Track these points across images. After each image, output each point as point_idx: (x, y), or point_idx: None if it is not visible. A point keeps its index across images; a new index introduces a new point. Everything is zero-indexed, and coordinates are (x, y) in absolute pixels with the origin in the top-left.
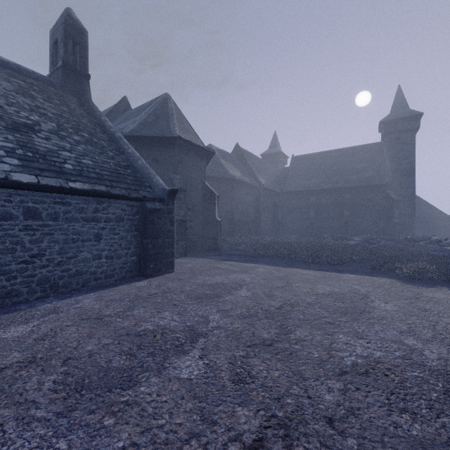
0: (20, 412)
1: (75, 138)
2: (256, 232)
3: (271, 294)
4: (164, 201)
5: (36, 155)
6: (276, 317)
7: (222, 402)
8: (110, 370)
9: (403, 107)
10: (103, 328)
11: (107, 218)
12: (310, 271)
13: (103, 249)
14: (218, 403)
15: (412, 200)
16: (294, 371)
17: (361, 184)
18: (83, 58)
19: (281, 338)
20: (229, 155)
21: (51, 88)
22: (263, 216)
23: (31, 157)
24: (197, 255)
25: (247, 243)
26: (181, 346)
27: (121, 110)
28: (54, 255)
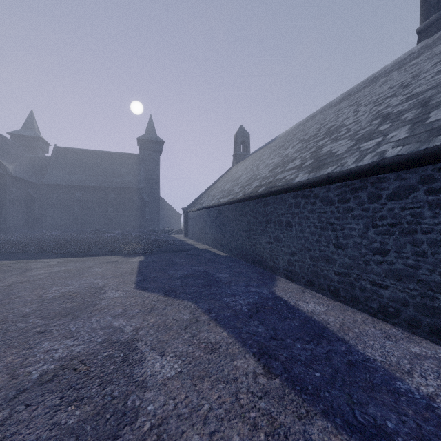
0: None
1: None
2: None
3: (3, 280)
4: None
5: None
6: (3, 291)
7: None
8: None
9: (153, 133)
10: None
11: None
12: (55, 259)
13: None
14: None
15: (158, 202)
16: (8, 308)
17: (123, 186)
18: None
19: (3, 299)
20: None
21: None
22: (11, 210)
23: None
24: None
25: None
26: None
27: None
28: None
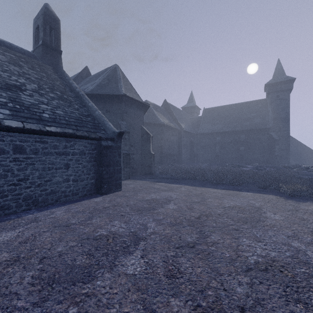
0: (5, 302)
1: (51, 95)
2: (178, 161)
3: (191, 207)
4: (114, 140)
5: (22, 107)
6: (196, 225)
7: (159, 294)
8: (74, 267)
9: (282, 74)
10: (69, 234)
11: (74, 152)
12: (218, 190)
13: (70, 175)
14: (156, 294)
15: (288, 139)
16: (212, 268)
17: (252, 128)
18: (57, 38)
19: (201, 241)
20: (159, 107)
21: (34, 60)
22: (183, 151)
23: (18, 109)
24: (138, 178)
25: (172, 169)
26: (127, 247)
27: (84, 76)
28: (35, 179)
